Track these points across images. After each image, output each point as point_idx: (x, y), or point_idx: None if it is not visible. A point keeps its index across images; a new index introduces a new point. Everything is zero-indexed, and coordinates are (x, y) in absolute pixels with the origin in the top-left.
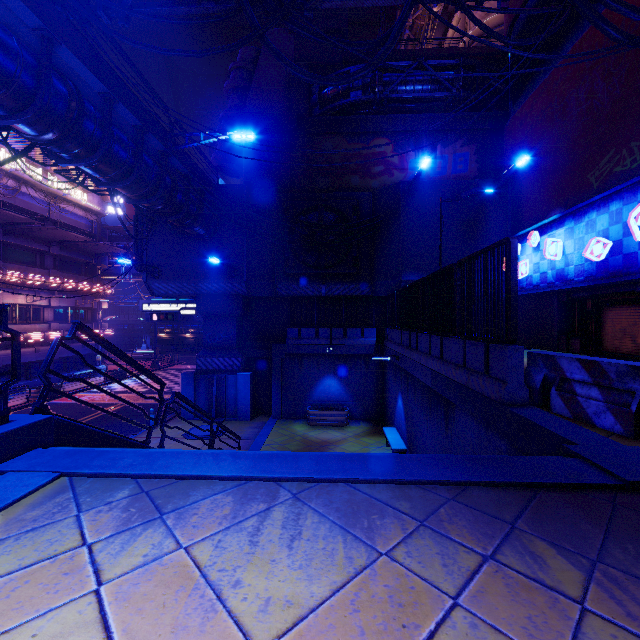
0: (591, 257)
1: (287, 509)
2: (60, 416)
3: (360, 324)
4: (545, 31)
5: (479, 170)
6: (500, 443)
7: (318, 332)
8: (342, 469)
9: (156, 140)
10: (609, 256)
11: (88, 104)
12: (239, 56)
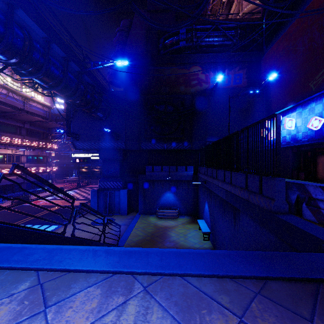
0: (312, 128)
1: (139, 303)
2: (3, 222)
3: (184, 164)
4: None
5: (248, 83)
6: (270, 235)
7: (162, 168)
8: (178, 264)
9: (75, 65)
10: (322, 127)
11: (36, 43)
12: (121, 24)
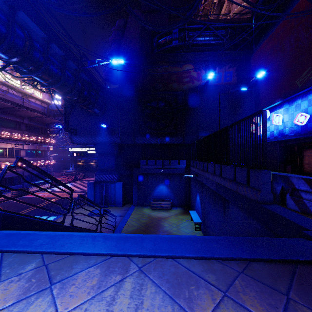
0: (298, 123)
1: (134, 280)
2: (8, 211)
3: (177, 158)
4: (278, 0)
5: (237, 80)
6: (257, 224)
7: (156, 162)
8: (170, 248)
9: (73, 63)
10: (308, 122)
11: (36, 43)
12: (117, 24)
